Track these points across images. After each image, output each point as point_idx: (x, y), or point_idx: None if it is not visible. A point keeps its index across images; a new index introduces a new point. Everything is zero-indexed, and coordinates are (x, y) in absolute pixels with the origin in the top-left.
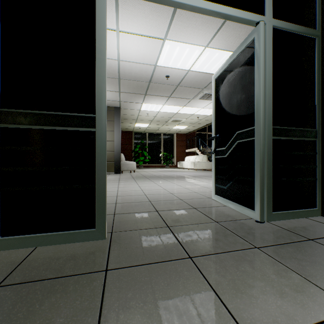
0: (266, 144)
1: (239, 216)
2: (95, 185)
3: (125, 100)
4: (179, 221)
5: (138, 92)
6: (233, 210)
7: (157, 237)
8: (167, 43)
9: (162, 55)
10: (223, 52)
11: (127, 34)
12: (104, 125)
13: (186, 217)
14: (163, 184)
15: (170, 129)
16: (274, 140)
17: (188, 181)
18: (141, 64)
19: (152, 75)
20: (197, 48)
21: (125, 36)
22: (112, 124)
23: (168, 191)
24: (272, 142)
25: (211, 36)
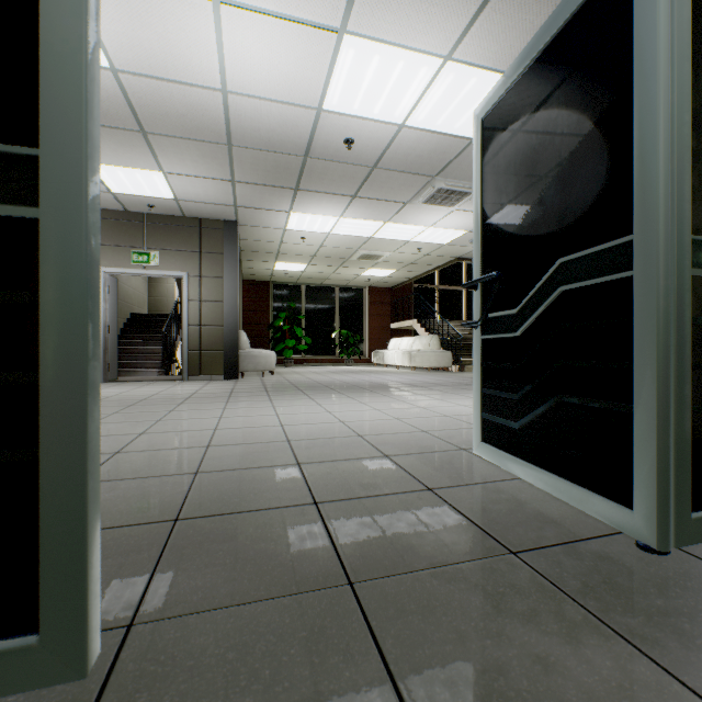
0: (671, 292)
1: (577, 525)
2: (38, 447)
3: (248, 205)
4: (388, 552)
5: (278, 182)
6: (546, 498)
7: (306, 656)
8: (349, 43)
9: (335, 80)
10: (489, 77)
11: (242, 12)
12: (76, 195)
13: (408, 530)
14: (339, 405)
15: (355, 276)
16: (693, 282)
17: (400, 398)
18: (283, 105)
19: (312, 136)
20: (425, 63)
21: (237, 19)
22: (217, 262)
23: (352, 429)
24: (690, 284)
25: (463, 25)
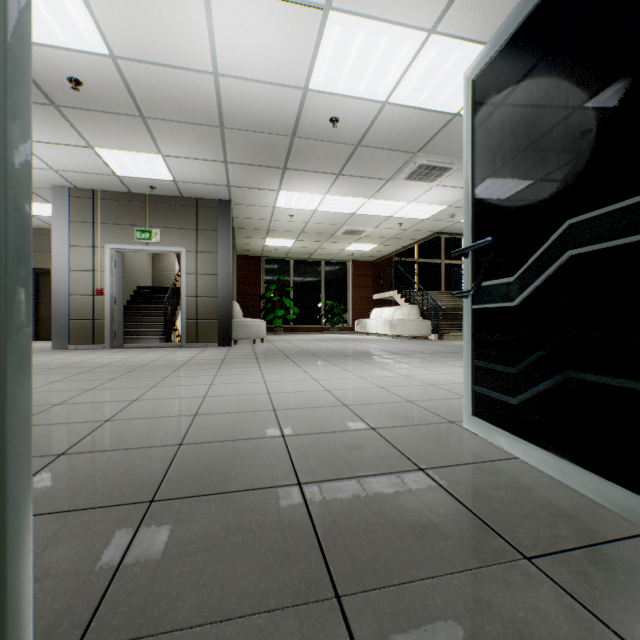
0: None
1: (595, 520)
2: None
3: (240, 184)
4: (379, 551)
5: (268, 162)
6: (551, 483)
7: None
8: (334, 20)
9: (320, 58)
10: (472, 49)
11: None
12: None
13: (401, 522)
14: (324, 373)
15: (339, 251)
16: None
17: (383, 366)
18: (271, 86)
19: (298, 116)
20: (409, 37)
21: None
22: (212, 238)
23: (337, 397)
24: None
25: None
